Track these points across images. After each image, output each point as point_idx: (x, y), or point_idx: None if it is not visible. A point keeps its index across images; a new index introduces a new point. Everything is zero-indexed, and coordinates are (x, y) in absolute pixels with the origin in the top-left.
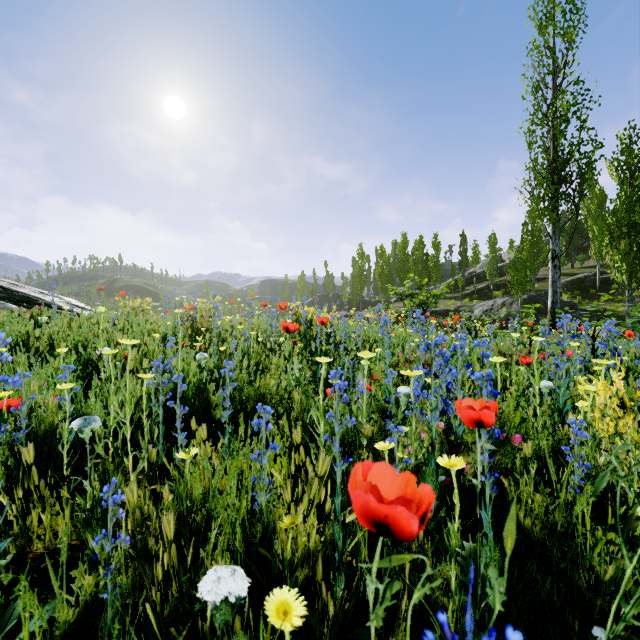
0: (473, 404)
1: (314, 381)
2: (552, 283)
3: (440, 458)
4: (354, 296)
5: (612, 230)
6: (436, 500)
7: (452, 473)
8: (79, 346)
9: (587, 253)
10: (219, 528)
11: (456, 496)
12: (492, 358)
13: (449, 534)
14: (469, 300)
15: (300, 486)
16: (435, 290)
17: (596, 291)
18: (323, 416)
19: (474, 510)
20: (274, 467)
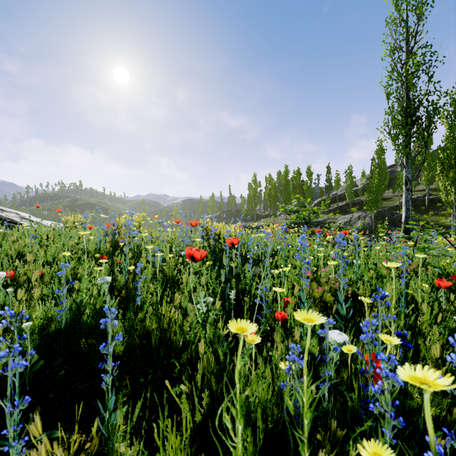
0: None
1: (222, 296)
2: (405, 202)
3: None
4: (250, 211)
5: (443, 163)
6: None
7: None
8: None
9: (417, 180)
10: None
11: None
12: None
13: None
14: (333, 214)
15: None
16: (315, 207)
17: (425, 208)
18: (241, 413)
19: None
20: None
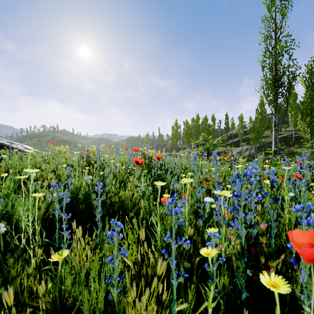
0: (301, 234)
1: (153, 191)
2: (274, 138)
3: (262, 275)
4: (173, 145)
5: (302, 112)
6: (247, 294)
7: (275, 291)
8: (20, 171)
9: (287, 124)
10: (83, 312)
11: (279, 311)
12: (265, 181)
13: (252, 313)
14: (230, 147)
15: (144, 268)
16: (215, 141)
17: (292, 142)
18: (159, 220)
19: (270, 295)
20: (128, 251)
